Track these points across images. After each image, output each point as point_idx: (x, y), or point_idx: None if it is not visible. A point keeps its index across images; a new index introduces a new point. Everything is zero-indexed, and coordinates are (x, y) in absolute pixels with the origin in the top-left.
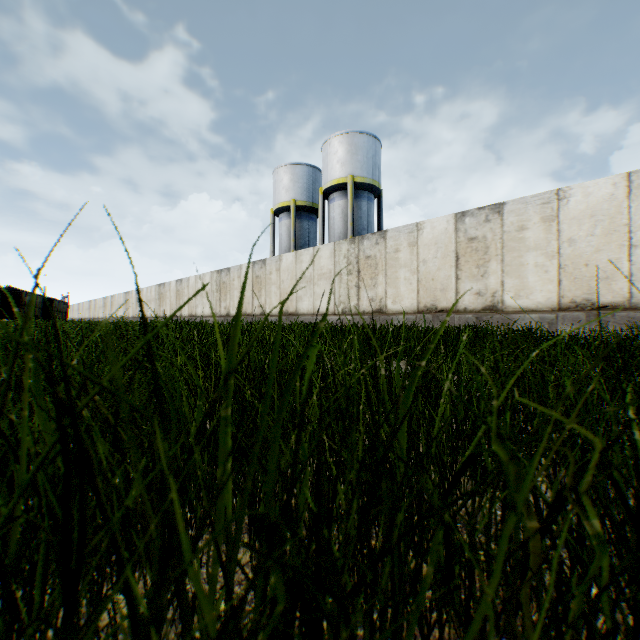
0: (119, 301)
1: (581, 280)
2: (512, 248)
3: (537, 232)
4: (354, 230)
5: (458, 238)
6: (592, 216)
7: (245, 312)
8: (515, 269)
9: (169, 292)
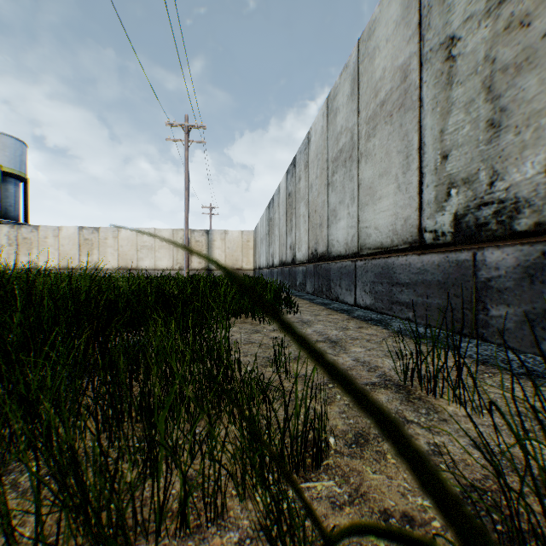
0: None
1: (125, 260)
2: (103, 245)
3: (112, 241)
4: (3, 205)
5: (81, 237)
6: (128, 239)
7: None
8: (104, 254)
9: None
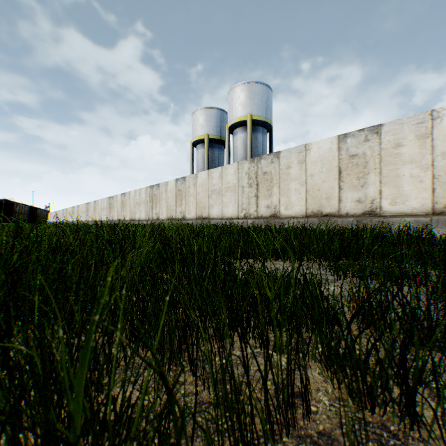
0: (82, 209)
1: None
2: (389, 162)
3: (412, 148)
4: (252, 156)
5: (340, 155)
6: None
7: (170, 217)
8: (392, 180)
9: (116, 202)
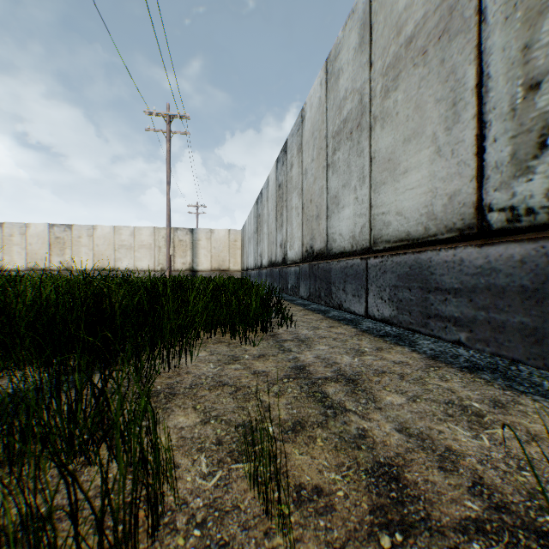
0: None
1: (102, 260)
2: (77, 244)
3: (87, 240)
4: None
5: (51, 236)
6: (105, 238)
7: None
8: (78, 253)
9: None
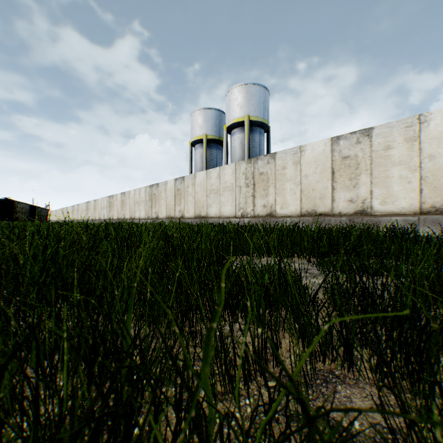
0: (82, 208)
1: (440, 189)
2: (379, 164)
3: (401, 150)
4: (249, 156)
5: (334, 157)
6: None
7: (169, 216)
8: (382, 181)
9: (116, 201)
